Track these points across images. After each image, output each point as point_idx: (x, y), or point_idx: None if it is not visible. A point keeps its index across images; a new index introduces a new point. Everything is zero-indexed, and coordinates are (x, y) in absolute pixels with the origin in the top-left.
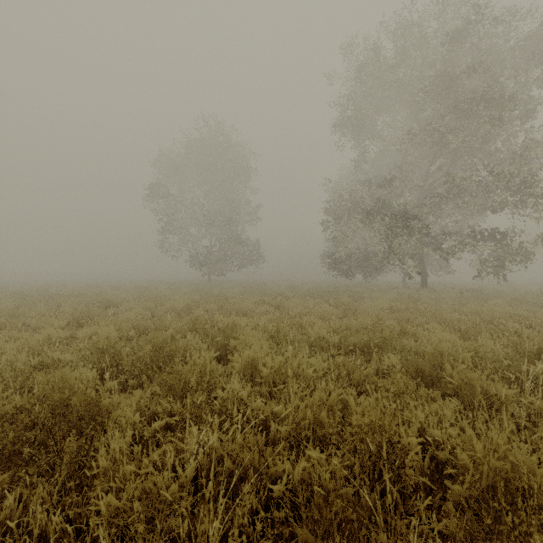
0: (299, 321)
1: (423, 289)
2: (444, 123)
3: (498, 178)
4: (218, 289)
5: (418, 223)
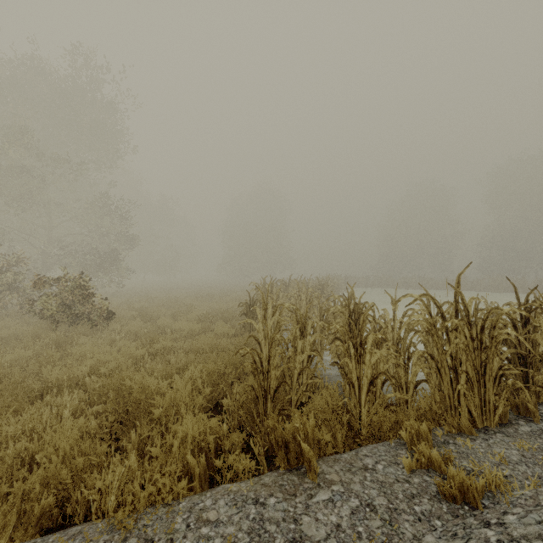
0: None
1: None
2: None
3: None
4: None
5: None
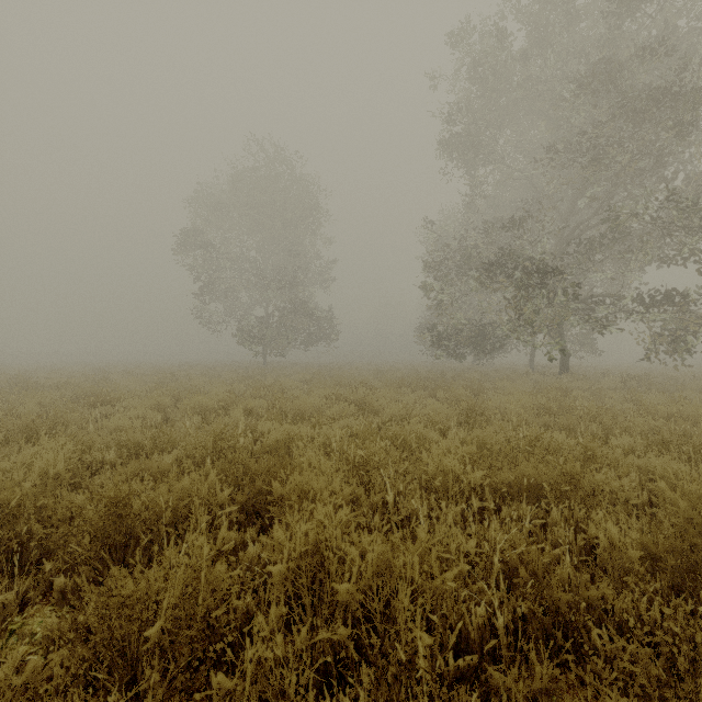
0: (400, 435)
1: (567, 376)
2: (603, 133)
3: (686, 212)
4: (274, 376)
5: (560, 281)
